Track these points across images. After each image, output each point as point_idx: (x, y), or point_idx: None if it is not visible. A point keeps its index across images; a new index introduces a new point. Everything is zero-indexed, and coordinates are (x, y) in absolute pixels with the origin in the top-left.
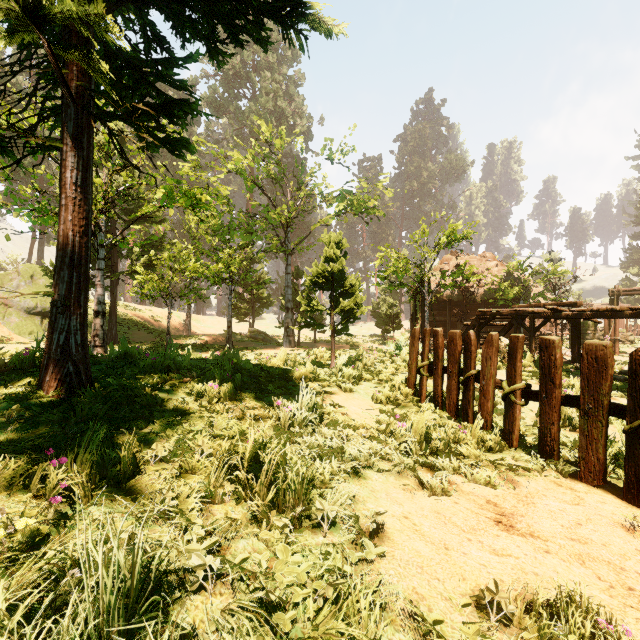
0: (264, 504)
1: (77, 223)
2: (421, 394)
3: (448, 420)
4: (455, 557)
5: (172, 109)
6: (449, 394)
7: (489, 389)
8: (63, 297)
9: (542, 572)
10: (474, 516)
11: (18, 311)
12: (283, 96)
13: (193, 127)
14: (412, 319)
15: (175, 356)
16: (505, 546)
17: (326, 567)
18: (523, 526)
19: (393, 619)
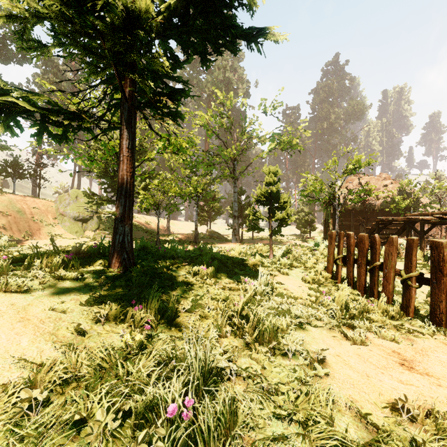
0: (251, 339)
1: (128, 171)
2: (337, 278)
3: (358, 296)
4: (374, 382)
5: (174, 95)
6: (359, 278)
7: (390, 276)
8: (122, 214)
9: (436, 397)
10: (384, 359)
11: (69, 218)
12: (229, 69)
13: None
14: (325, 224)
15: (176, 249)
16: (408, 379)
17: (295, 377)
18: (420, 368)
19: (339, 409)
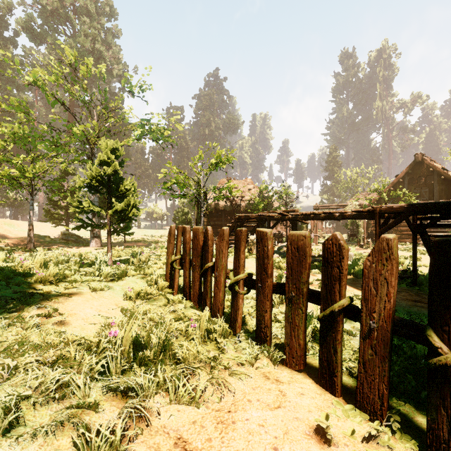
0: None
1: None
2: (174, 286)
3: (192, 309)
4: None
5: None
6: (193, 285)
7: (221, 280)
8: None
9: None
10: None
11: None
12: (102, 42)
13: (8, 47)
14: (196, 223)
15: None
16: None
17: None
18: None
19: None
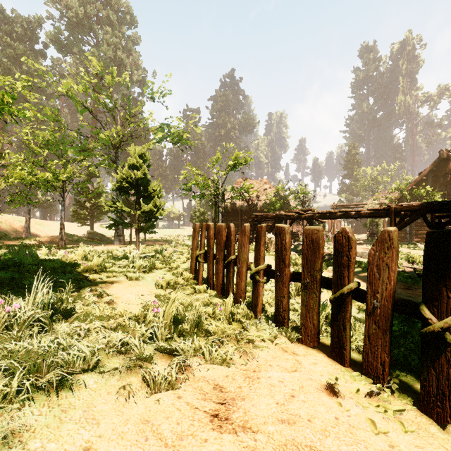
0: None
1: None
2: (198, 278)
3: (216, 298)
4: None
5: None
6: (217, 276)
7: (243, 271)
8: None
9: None
10: (191, 414)
11: None
12: (123, 50)
13: (38, 59)
14: (214, 222)
15: None
16: None
17: None
18: (239, 415)
19: None
